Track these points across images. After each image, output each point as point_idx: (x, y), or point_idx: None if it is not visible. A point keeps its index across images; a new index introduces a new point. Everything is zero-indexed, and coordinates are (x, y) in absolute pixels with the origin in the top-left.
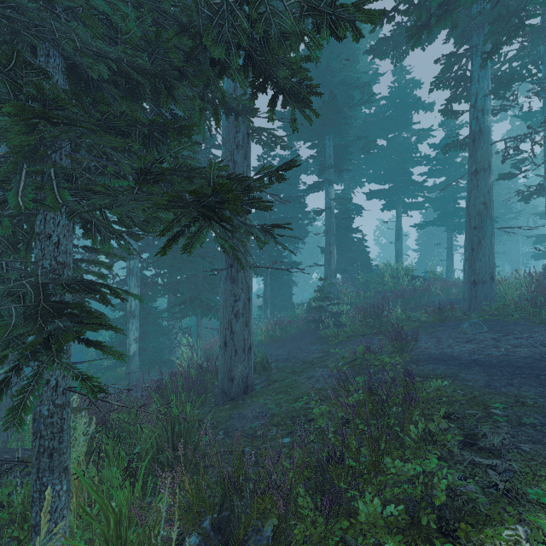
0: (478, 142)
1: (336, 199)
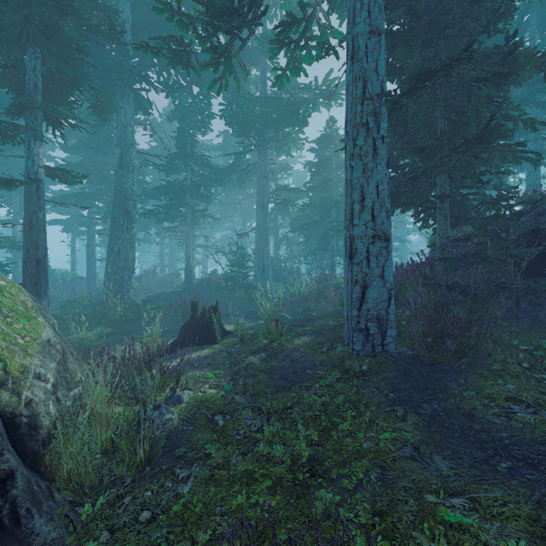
0: (90, 228)
1: (22, 232)
